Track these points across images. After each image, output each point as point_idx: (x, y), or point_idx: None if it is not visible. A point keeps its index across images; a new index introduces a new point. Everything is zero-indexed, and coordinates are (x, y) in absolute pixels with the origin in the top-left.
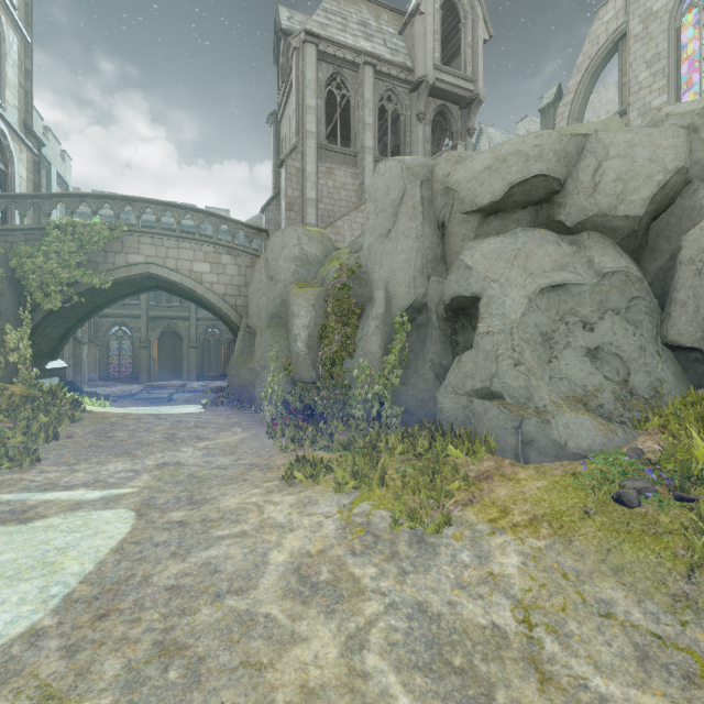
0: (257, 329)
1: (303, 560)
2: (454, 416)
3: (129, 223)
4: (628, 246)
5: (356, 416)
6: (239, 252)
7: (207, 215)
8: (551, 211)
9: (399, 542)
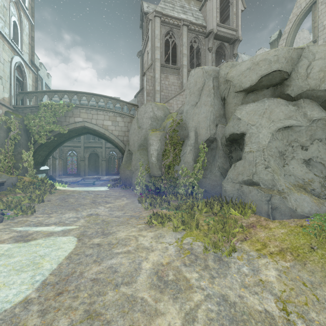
0: (133, 151)
1: (159, 267)
2: (232, 194)
3: (75, 104)
4: (325, 106)
5: (181, 193)
6: (124, 115)
7: (110, 98)
8: (282, 89)
9: (208, 260)
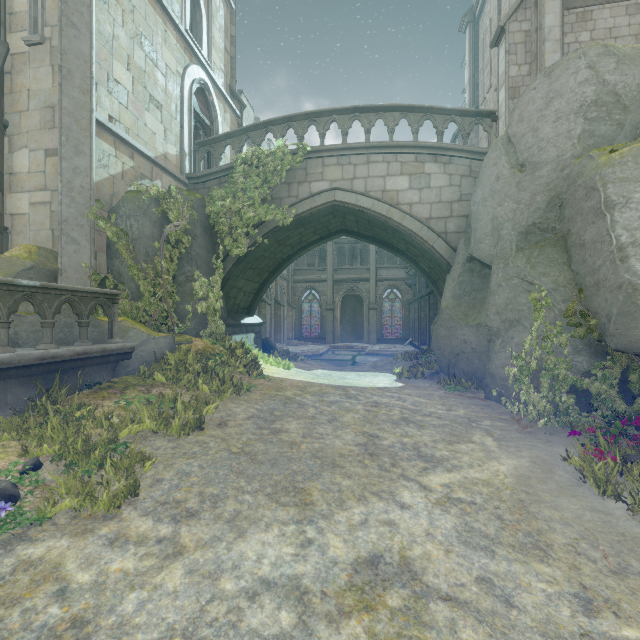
0: (494, 258)
1: None
2: None
3: None
4: None
5: None
6: (450, 153)
7: (404, 111)
8: None
9: None
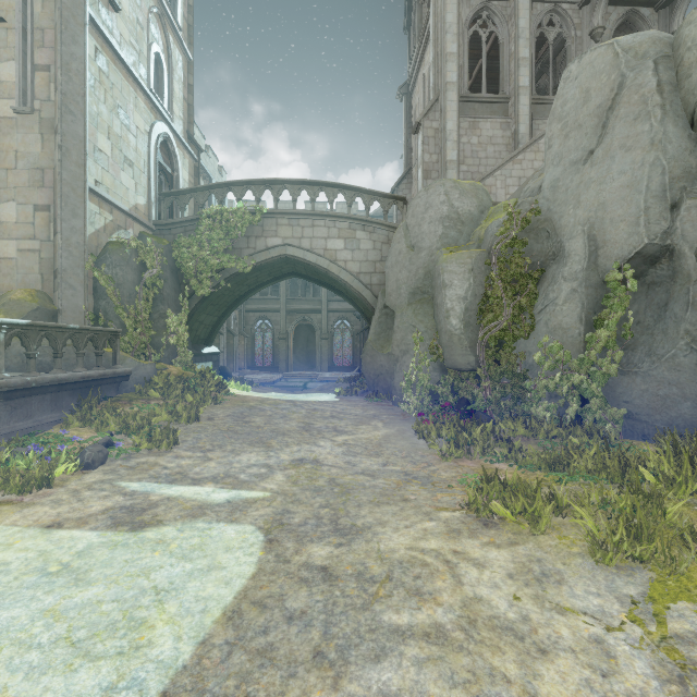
0: (396, 308)
1: None
2: None
3: None
4: None
5: (540, 417)
6: (374, 225)
7: (341, 188)
8: None
9: None
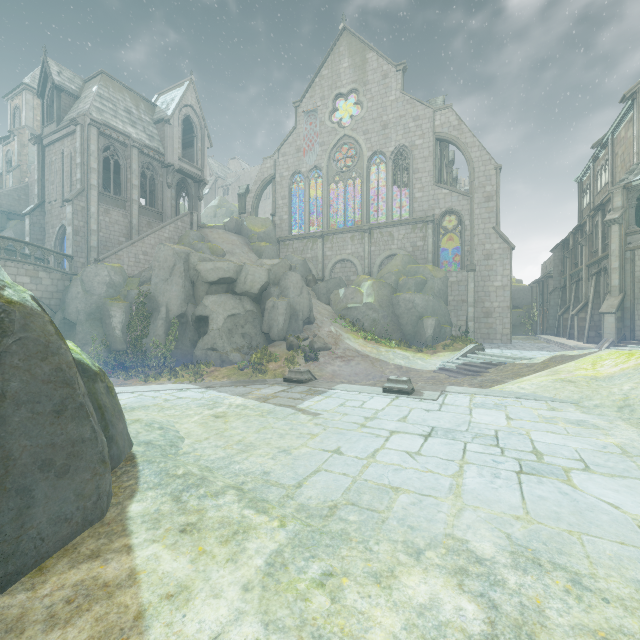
0: (78, 322)
1: None
2: (201, 357)
3: None
4: (255, 301)
5: (152, 364)
6: (53, 270)
7: (27, 244)
8: (233, 287)
9: None
